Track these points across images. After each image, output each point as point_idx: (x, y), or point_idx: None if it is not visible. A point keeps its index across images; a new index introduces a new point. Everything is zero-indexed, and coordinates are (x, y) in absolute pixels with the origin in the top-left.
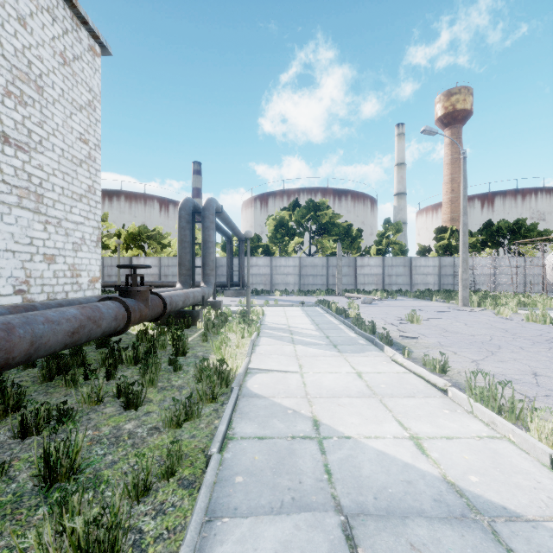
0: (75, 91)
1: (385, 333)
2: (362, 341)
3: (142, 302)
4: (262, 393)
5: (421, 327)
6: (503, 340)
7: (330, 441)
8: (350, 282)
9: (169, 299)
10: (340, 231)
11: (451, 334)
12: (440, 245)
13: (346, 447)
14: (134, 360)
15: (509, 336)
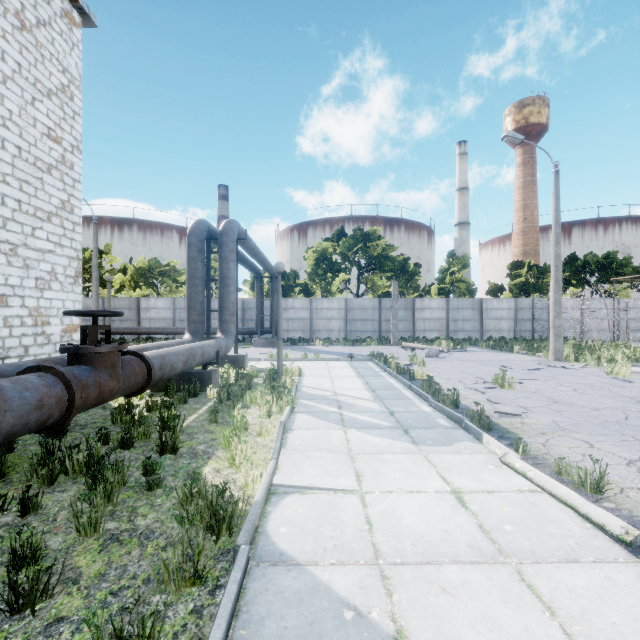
0: (40, 68)
1: (472, 406)
2: (443, 421)
3: (104, 371)
4: (293, 552)
5: (517, 395)
6: None
7: None
8: (407, 329)
9: (160, 360)
10: (395, 266)
11: (565, 408)
12: (515, 284)
13: None
14: (86, 467)
15: None
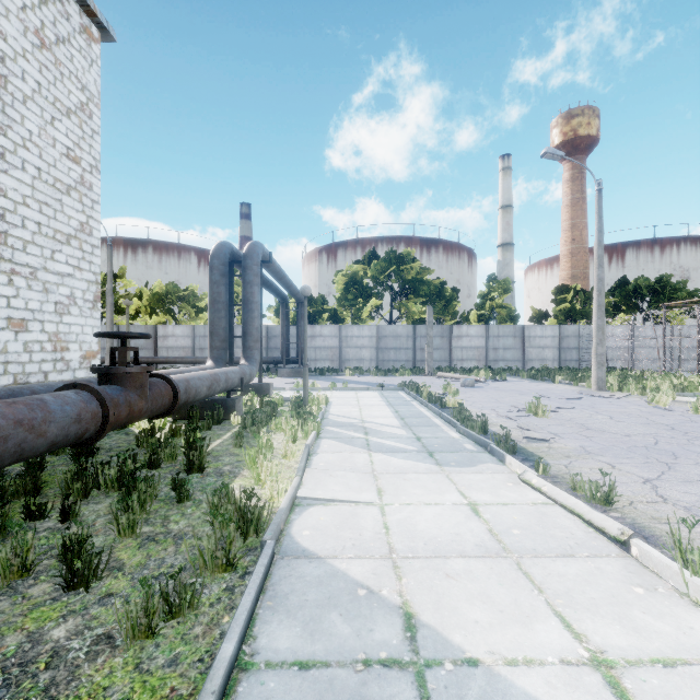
0: (59, 87)
1: (501, 433)
2: (470, 446)
3: (133, 391)
4: (315, 549)
5: (550, 423)
6: (675, 444)
7: (439, 673)
8: (443, 358)
9: (185, 384)
10: (431, 290)
11: (596, 434)
12: (560, 310)
13: (473, 691)
14: (118, 483)
15: (680, 437)
